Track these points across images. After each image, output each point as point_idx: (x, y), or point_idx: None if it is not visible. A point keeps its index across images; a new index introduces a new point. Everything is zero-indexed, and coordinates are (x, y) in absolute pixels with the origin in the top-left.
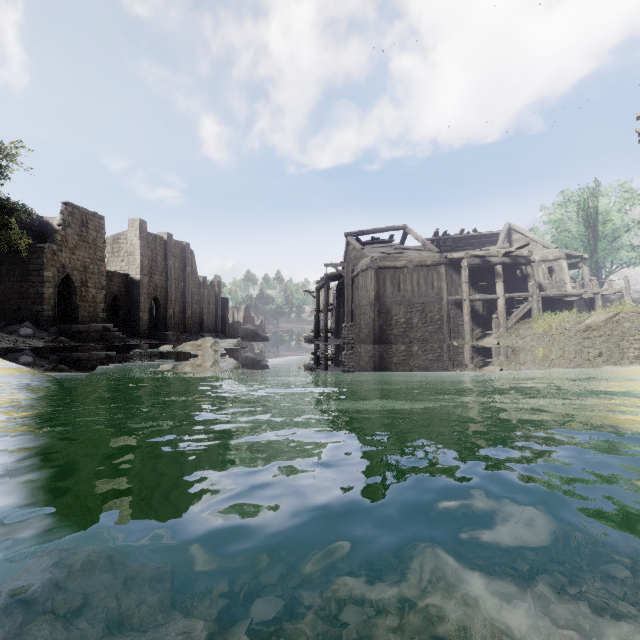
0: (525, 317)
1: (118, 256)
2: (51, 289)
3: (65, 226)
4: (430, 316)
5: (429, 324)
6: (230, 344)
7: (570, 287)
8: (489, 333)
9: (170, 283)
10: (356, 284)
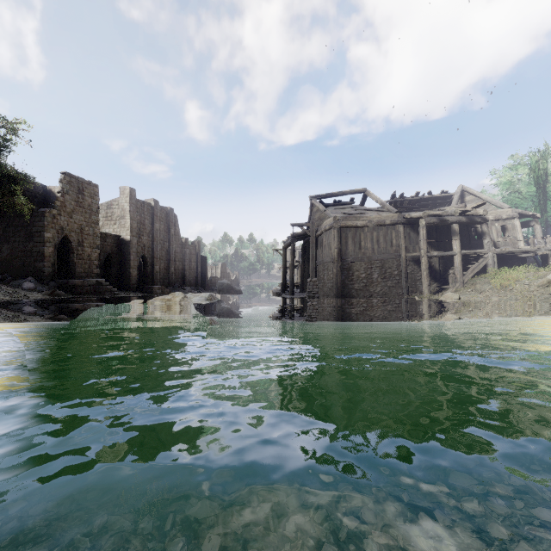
0: (479, 273)
1: (111, 220)
2: (51, 248)
3: (64, 193)
4: (389, 272)
5: (388, 279)
6: (202, 298)
7: (523, 244)
8: (445, 288)
9: (156, 243)
10: (320, 242)
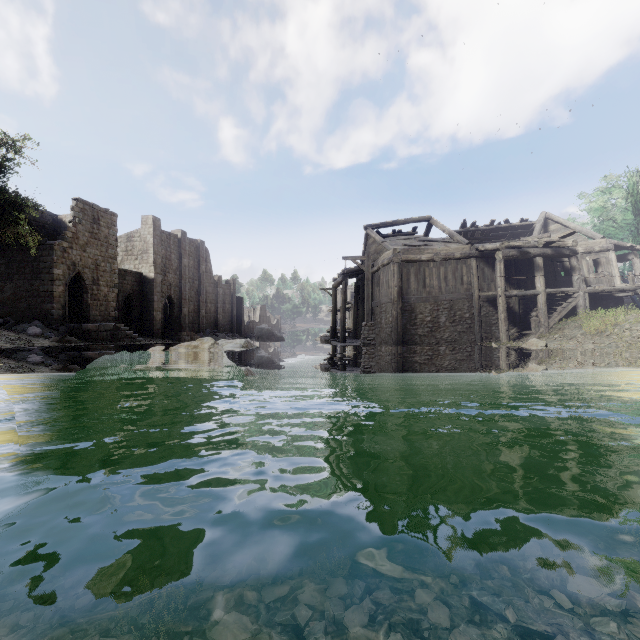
0: (567, 315)
1: (132, 254)
2: (61, 287)
3: (76, 223)
4: (459, 314)
5: (458, 323)
6: (236, 345)
7: (619, 282)
8: (526, 333)
9: (184, 282)
10: (376, 280)
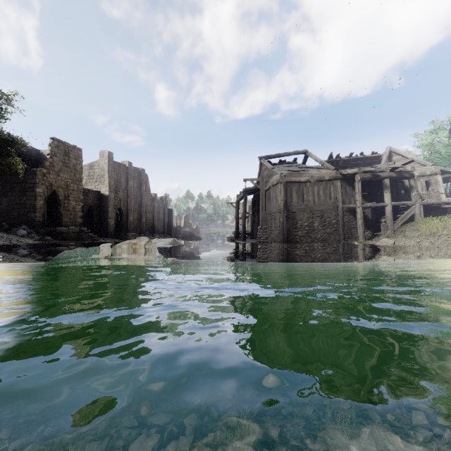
0: (406, 221)
1: (93, 178)
2: (42, 201)
3: (52, 155)
4: (328, 221)
5: (327, 227)
6: (166, 242)
7: (444, 197)
8: (377, 234)
9: (130, 198)
10: (268, 196)
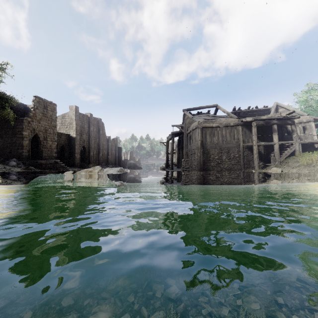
0: (289, 155)
1: (64, 125)
2: (27, 141)
3: (35, 108)
4: (232, 155)
5: (232, 159)
6: (115, 170)
7: (316, 138)
8: (268, 165)
9: (91, 139)
10: (189, 137)
